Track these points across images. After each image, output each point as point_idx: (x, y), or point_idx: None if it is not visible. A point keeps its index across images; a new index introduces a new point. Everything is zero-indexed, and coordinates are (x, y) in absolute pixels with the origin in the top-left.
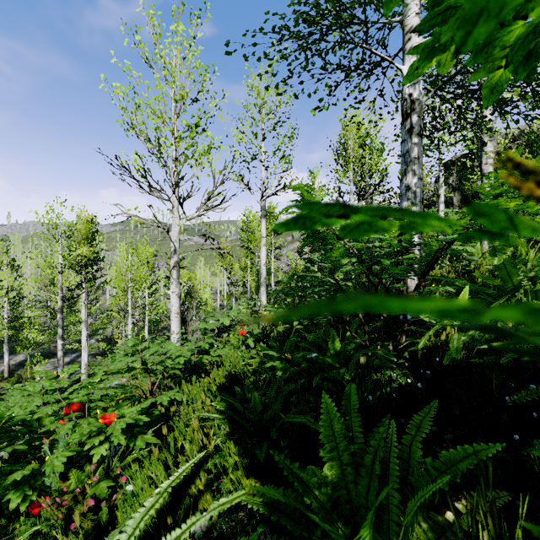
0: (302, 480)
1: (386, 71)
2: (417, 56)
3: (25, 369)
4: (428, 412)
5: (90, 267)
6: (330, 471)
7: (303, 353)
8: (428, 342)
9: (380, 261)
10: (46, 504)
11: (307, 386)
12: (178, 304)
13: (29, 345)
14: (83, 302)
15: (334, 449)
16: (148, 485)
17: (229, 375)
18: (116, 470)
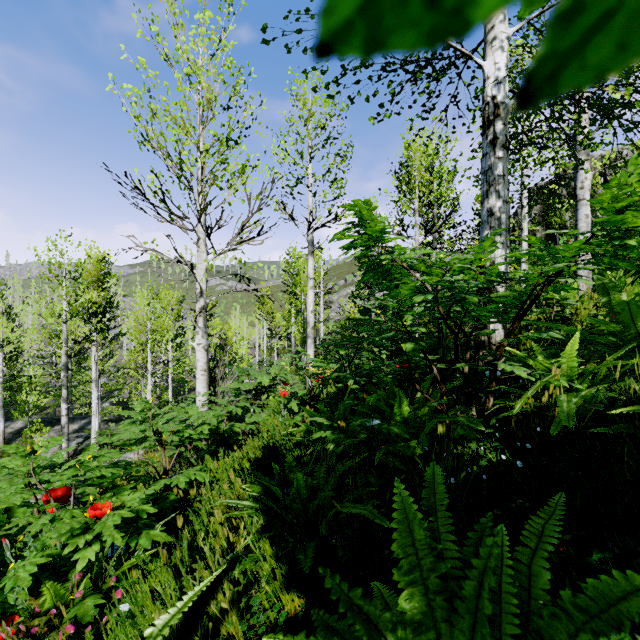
0: (367, 618)
1: (461, 71)
2: (502, 49)
3: (24, 439)
4: (552, 510)
5: (102, 315)
6: (409, 602)
7: (361, 421)
8: (525, 406)
9: (464, 299)
10: (6, 634)
11: (367, 464)
12: (205, 358)
13: (29, 409)
14: (94, 358)
15: (415, 567)
16: (149, 604)
17: (265, 448)
18: (110, 580)
